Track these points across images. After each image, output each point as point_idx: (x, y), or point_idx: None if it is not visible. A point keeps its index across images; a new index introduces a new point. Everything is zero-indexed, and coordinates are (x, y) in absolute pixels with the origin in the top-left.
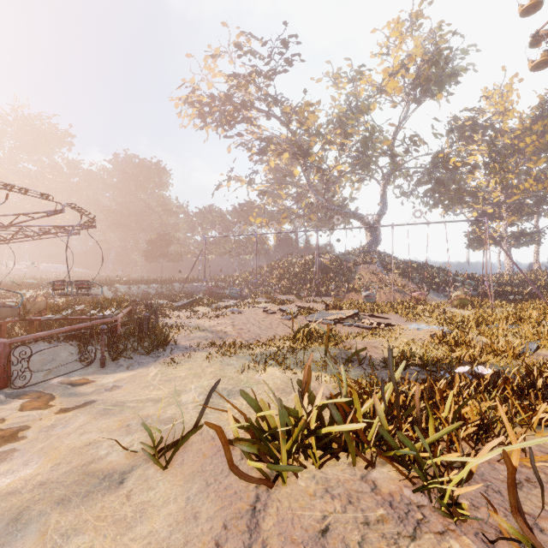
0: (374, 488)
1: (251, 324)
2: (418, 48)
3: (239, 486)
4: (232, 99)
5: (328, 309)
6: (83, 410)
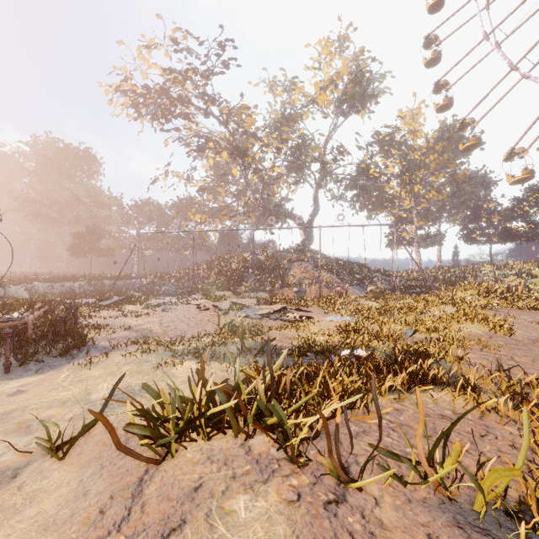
0: (248, 451)
1: (180, 322)
2: (345, 67)
3: (132, 465)
4: (169, 93)
5: (259, 304)
6: None
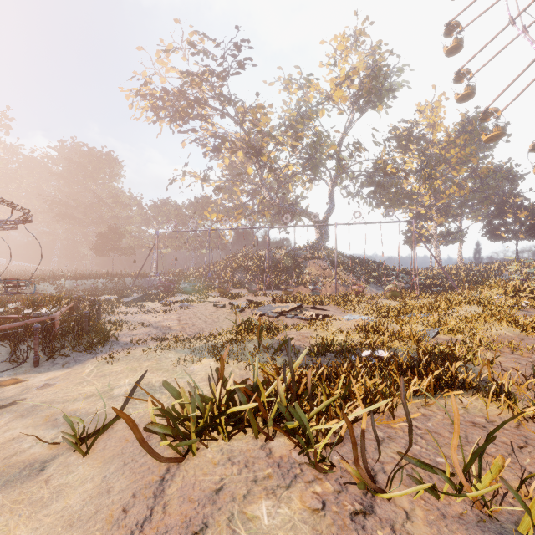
0: (269, 454)
1: (197, 319)
2: (361, 62)
3: (153, 463)
4: (186, 95)
5: (275, 302)
6: (10, 409)
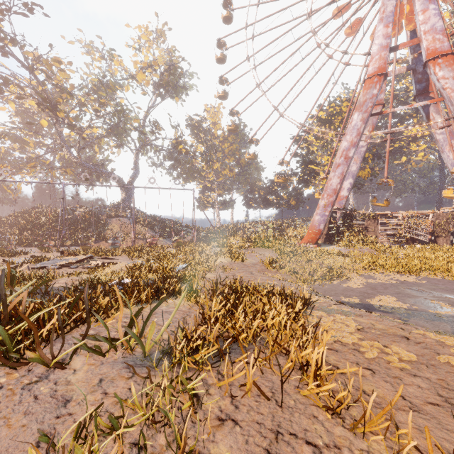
0: None
1: None
2: (162, 57)
3: None
4: None
5: (63, 256)
6: None
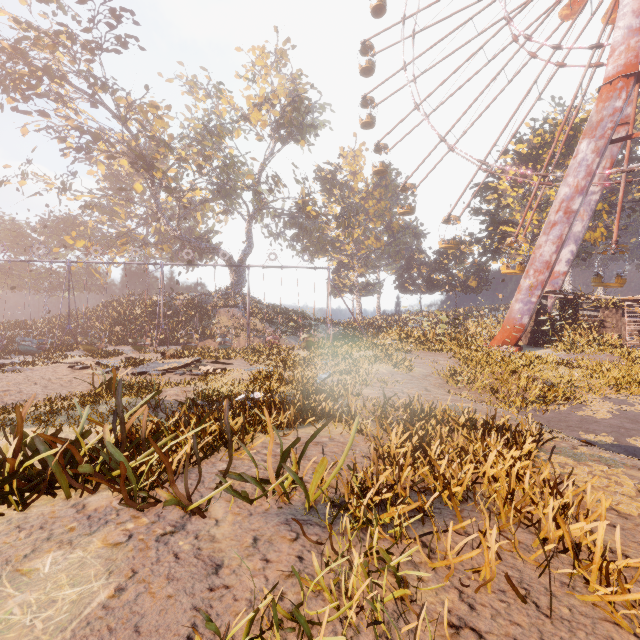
0: (81, 510)
1: (31, 384)
2: (283, 87)
3: None
4: (27, 57)
5: (165, 358)
6: None
